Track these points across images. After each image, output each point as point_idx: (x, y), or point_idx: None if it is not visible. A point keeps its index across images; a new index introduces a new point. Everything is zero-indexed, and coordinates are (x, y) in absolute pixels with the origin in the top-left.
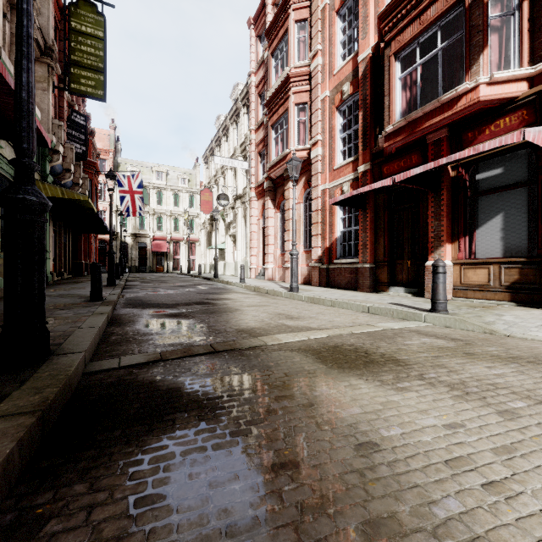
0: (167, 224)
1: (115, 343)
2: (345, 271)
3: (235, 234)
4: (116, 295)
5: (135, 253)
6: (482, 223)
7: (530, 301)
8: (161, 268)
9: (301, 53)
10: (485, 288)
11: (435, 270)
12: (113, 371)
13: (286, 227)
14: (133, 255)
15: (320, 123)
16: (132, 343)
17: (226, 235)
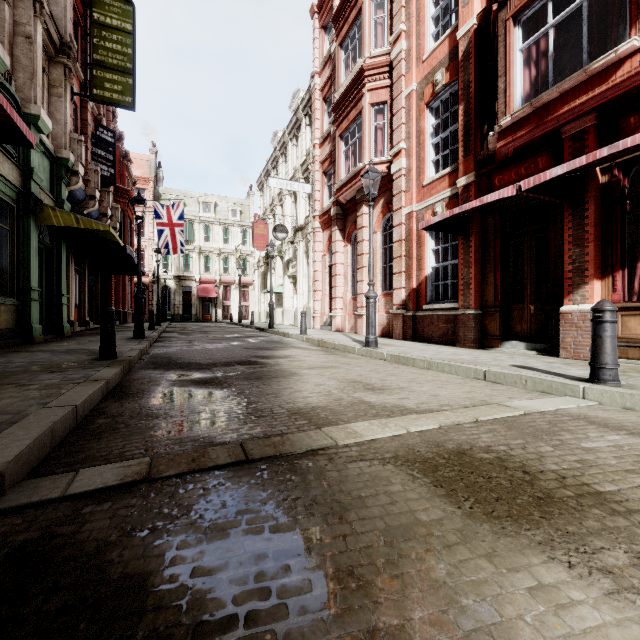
0: (215, 265)
1: (93, 434)
2: (438, 320)
3: (295, 274)
4: (137, 350)
5: (179, 299)
6: None
7: None
8: (208, 317)
9: (379, 39)
10: None
11: (599, 317)
12: (48, 506)
13: (359, 263)
14: (176, 301)
15: (404, 126)
16: (119, 435)
17: (284, 276)
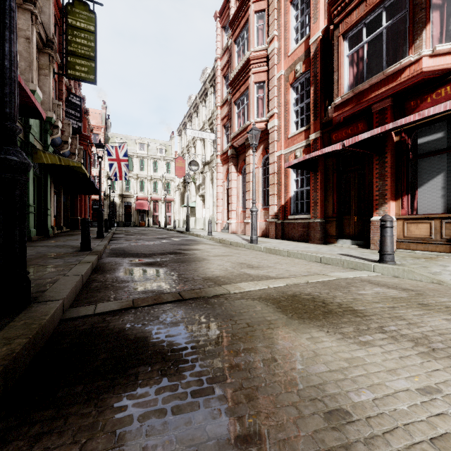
0: (148, 187)
1: (95, 289)
2: (298, 225)
3: (204, 194)
4: (103, 245)
5: (122, 211)
6: (423, 183)
7: None
8: (143, 223)
9: (260, 39)
10: (427, 241)
11: (383, 225)
12: (88, 318)
13: (247, 188)
14: (120, 212)
15: (276, 98)
16: (110, 290)
17: (196, 196)
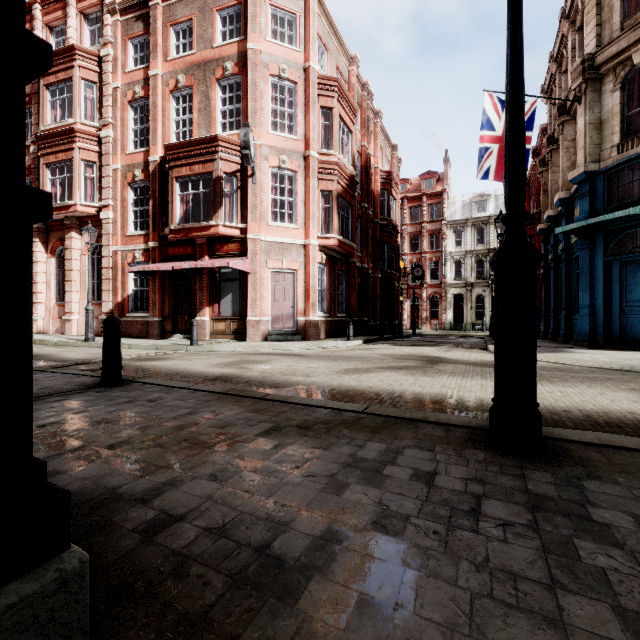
0: None
1: None
2: (137, 323)
3: None
4: None
5: None
6: (224, 297)
7: (241, 338)
8: None
9: (89, 111)
10: (225, 333)
11: (193, 324)
12: None
13: (68, 277)
14: None
15: (112, 189)
16: None
17: None
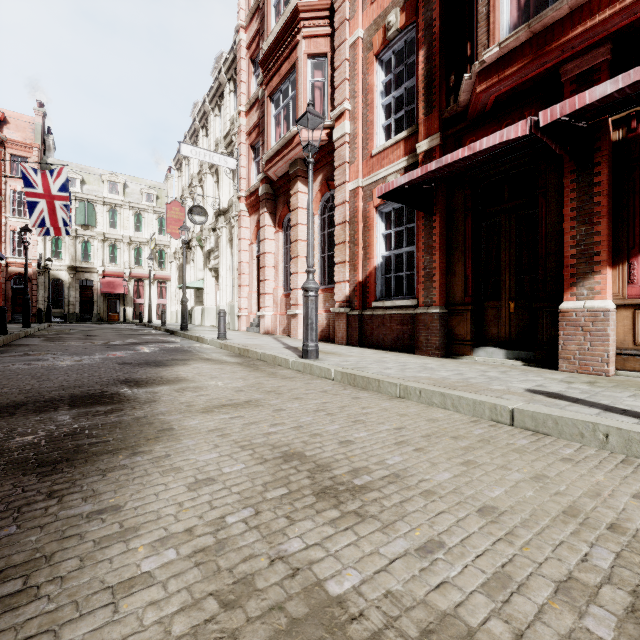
0: (124, 255)
1: None
2: (391, 320)
3: (218, 267)
4: None
5: (75, 295)
6: None
7: None
8: (115, 316)
9: None
10: None
11: None
12: None
13: (293, 252)
14: (71, 297)
15: (348, 82)
16: None
17: (205, 269)
